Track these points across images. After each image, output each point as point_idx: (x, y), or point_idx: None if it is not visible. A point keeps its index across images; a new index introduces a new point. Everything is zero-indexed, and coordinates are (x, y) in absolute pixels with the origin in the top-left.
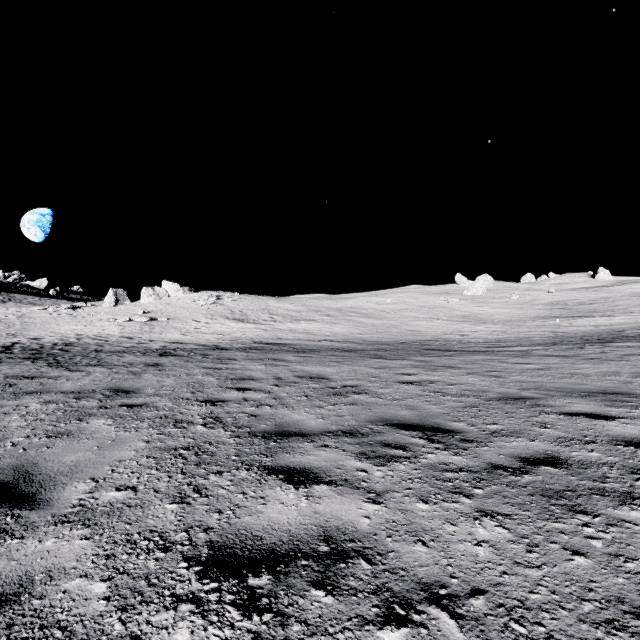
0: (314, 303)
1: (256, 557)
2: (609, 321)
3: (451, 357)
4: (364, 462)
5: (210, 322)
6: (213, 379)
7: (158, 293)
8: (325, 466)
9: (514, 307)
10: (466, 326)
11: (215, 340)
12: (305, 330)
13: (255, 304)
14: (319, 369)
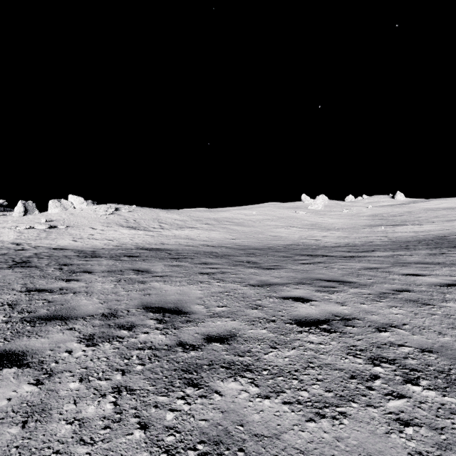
0: (197, 214)
1: None
2: (422, 228)
3: (326, 265)
4: None
5: (105, 229)
6: None
7: (64, 205)
8: None
9: (346, 218)
10: (316, 232)
11: (100, 246)
12: (187, 236)
13: (148, 215)
14: (182, 289)
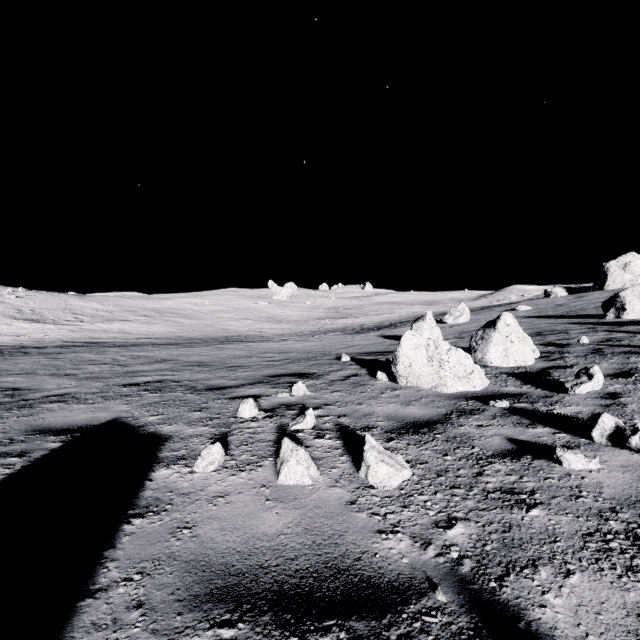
0: (128, 303)
1: (138, 383)
2: (353, 321)
3: (239, 344)
4: (172, 372)
5: None
6: (61, 362)
7: None
8: (156, 374)
9: (306, 310)
10: (267, 325)
11: (12, 341)
12: (120, 330)
13: (51, 302)
14: (144, 354)
